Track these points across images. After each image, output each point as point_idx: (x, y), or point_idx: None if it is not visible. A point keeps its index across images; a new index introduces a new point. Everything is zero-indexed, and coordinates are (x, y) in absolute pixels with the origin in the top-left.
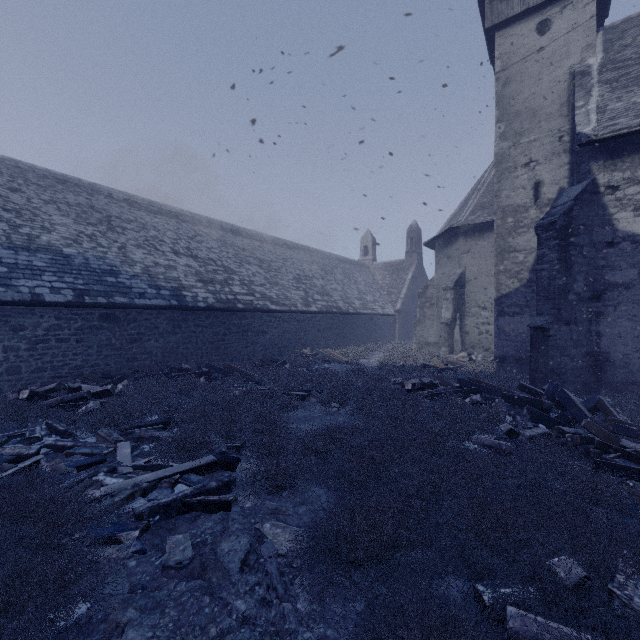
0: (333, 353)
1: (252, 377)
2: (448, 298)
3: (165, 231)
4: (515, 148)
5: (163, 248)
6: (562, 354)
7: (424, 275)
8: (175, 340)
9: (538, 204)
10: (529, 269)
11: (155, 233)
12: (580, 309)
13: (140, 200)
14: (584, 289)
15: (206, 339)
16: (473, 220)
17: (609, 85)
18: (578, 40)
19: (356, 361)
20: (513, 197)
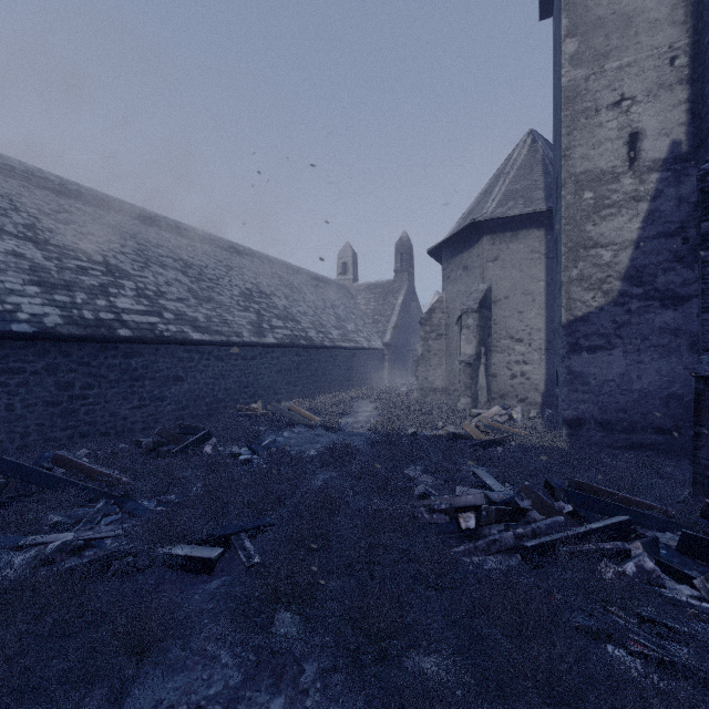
0: (299, 410)
1: (115, 484)
2: (470, 325)
3: None
4: (596, 78)
5: None
6: None
7: (416, 300)
8: None
9: (636, 168)
10: (621, 275)
11: None
12: None
13: None
14: None
15: (38, 397)
16: (504, 212)
17: None
18: None
19: (336, 423)
20: (593, 158)
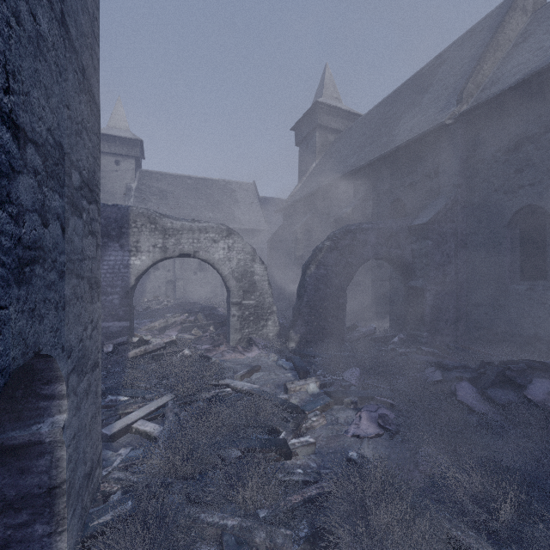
0: None
1: None
2: None
3: None
4: None
5: None
6: None
7: None
8: None
9: None
10: None
11: None
12: None
13: None
14: None
15: None
16: None
17: (136, 199)
18: (129, 175)
19: None
20: None
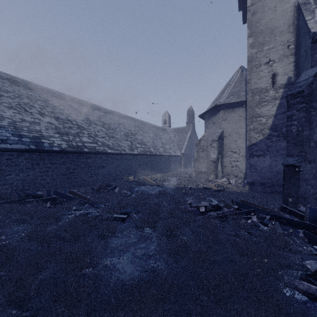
0: (147, 179)
1: (89, 200)
2: (214, 146)
3: (36, 100)
4: (260, 53)
5: (32, 110)
6: (307, 184)
7: (195, 135)
8: (34, 174)
9: (274, 87)
10: (269, 128)
11: (27, 101)
12: (316, 152)
13: (20, 80)
14: None
15: (60, 172)
16: (228, 101)
17: None
18: None
19: (161, 184)
20: (259, 83)
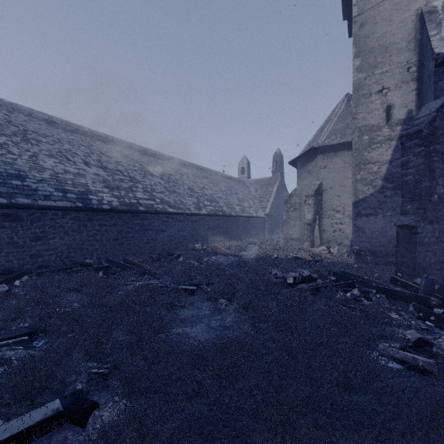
0: (219, 247)
1: (148, 270)
2: (310, 203)
3: (79, 146)
4: (370, 78)
5: (75, 159)
6: (427, 250)
7: (285, 188)
8: (80, 238)
9: (389, 124)
10: (382, 178)
11: (69, 147)
12: (441, 209)
13: (59, 121)
14: (443, 191)
15: (110, 236)
16: (329, 142)
17: None
18: None
19: (238, 253)
20: (368, 118)
